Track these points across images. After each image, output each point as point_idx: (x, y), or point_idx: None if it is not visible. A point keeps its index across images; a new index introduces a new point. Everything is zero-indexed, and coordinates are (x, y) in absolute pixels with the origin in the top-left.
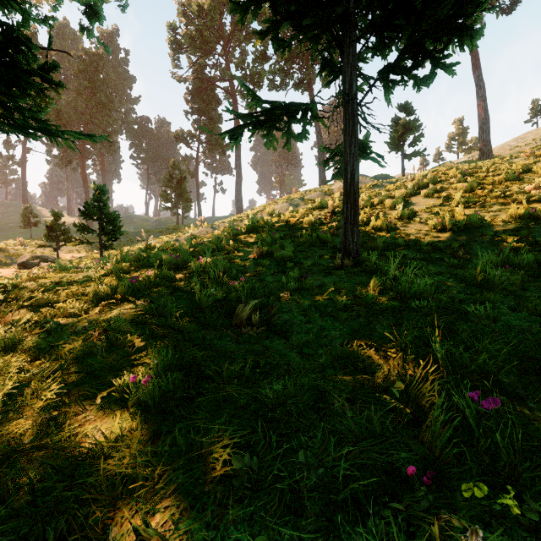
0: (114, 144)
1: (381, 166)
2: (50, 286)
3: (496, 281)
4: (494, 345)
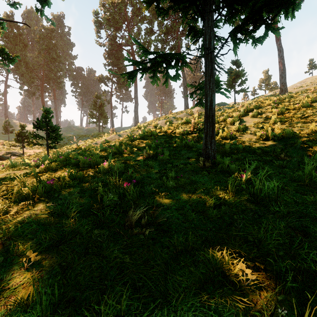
0: (61, 83)
1: (227, 97)
2: None
3: None
4: None
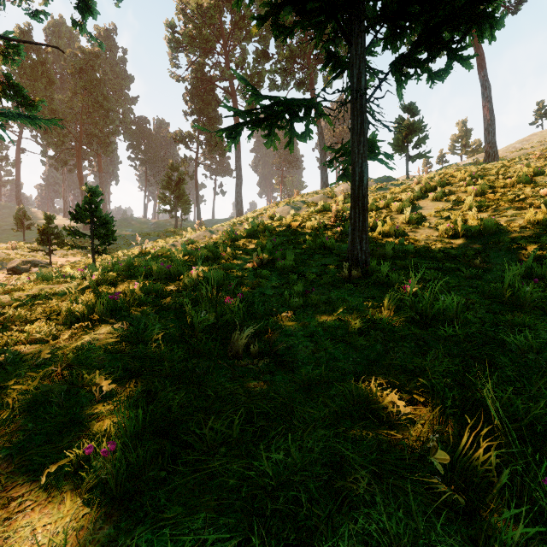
0: (111, 144)
1: (390, 167)
2: (26, 300)
3: (527, 297)
4: (546, 387)
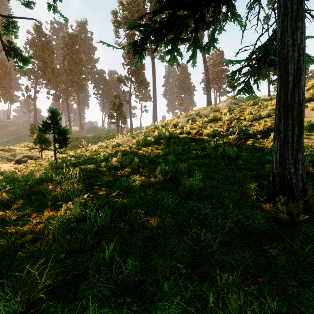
0: (83, 86)
1: None
2: None
3: None
4: None
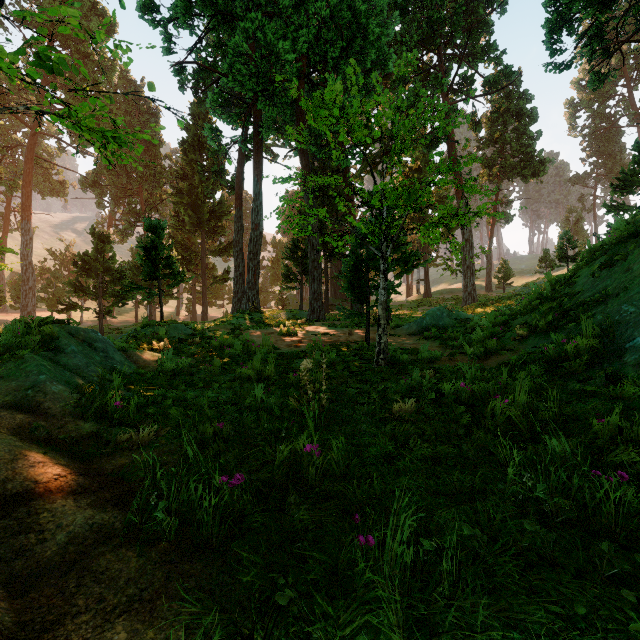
0: None
1: None
2: None
3: None
4: None
